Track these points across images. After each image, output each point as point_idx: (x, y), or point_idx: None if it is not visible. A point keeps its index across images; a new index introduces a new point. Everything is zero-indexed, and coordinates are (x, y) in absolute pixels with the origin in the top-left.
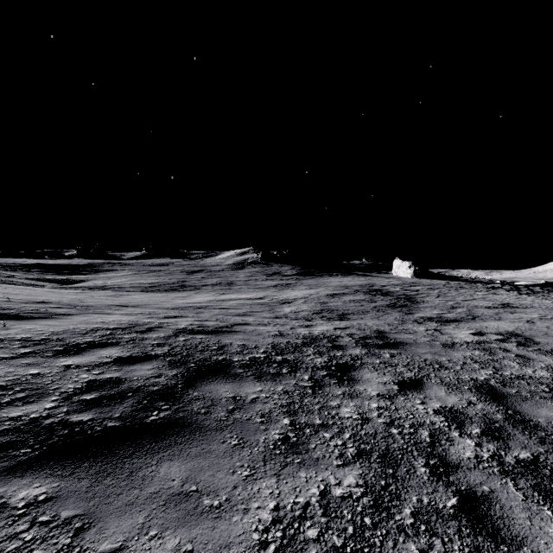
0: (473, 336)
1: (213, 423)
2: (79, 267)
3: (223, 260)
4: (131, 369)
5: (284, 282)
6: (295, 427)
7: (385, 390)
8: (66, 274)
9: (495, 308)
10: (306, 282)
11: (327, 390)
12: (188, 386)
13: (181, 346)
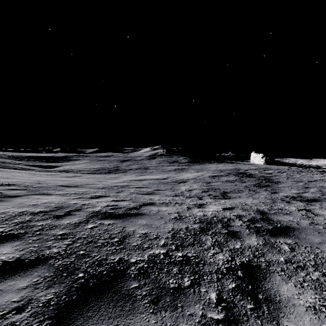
0: None
1: None
2: (59, 158)
3: (143, 153)
4: None
5: (180, 167)
6: None
7: None
8: (51, 162)
9: None
10: (194, 167)
11: None
12: None
13: (83, 239)
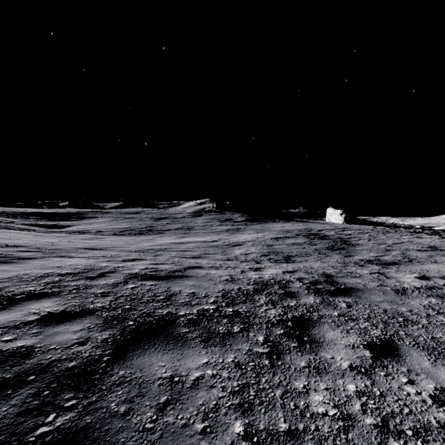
0: (419, 280)
1: (131, 439)
2: (68, 215)
3: (185, 209)
4: (55, 331)
5: (235, 227)
6: (252, 441)
7: (357, 358)
8: (57, 220)
9: (426, 250)
10: (253, 227)
11: (288, 359)
12: (116, 359)
13: (126, 296)
